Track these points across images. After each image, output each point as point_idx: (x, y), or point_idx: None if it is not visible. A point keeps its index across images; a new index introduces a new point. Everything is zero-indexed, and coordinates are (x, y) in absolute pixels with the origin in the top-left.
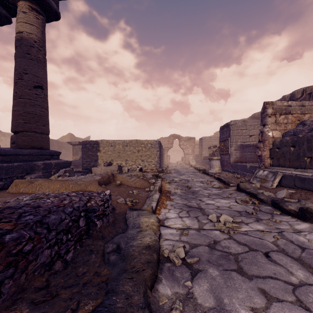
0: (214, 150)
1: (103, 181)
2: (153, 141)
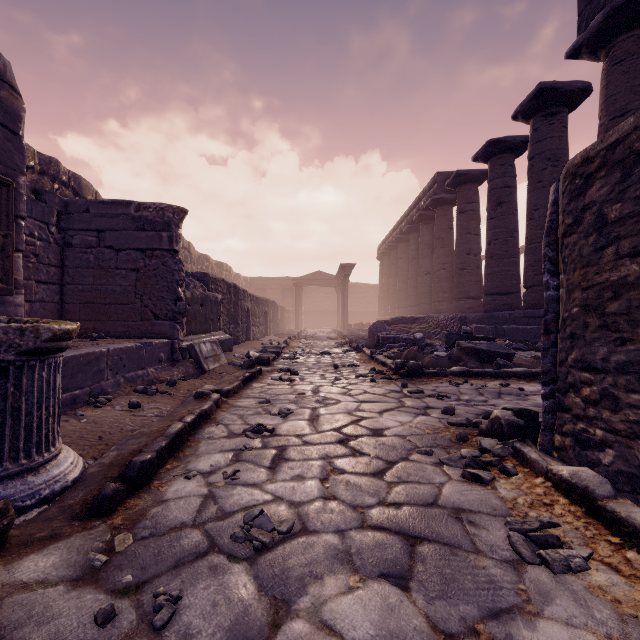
0: None
1: None
2: None
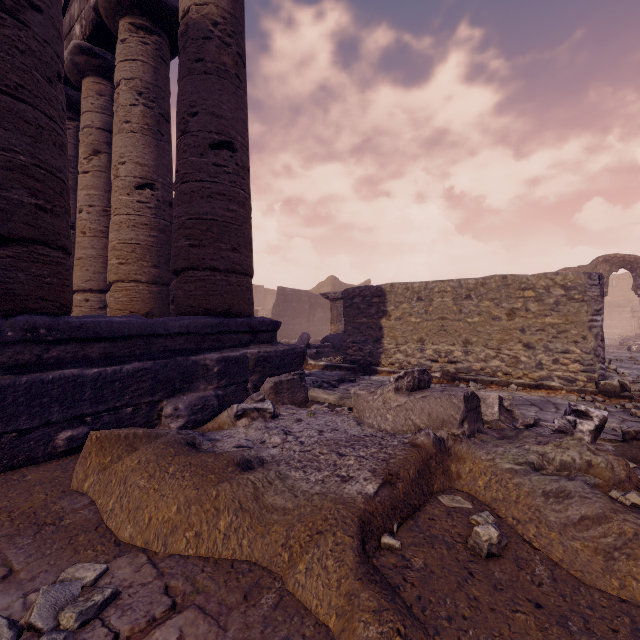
0: None
1: (390, 504)
2: (576, 275)
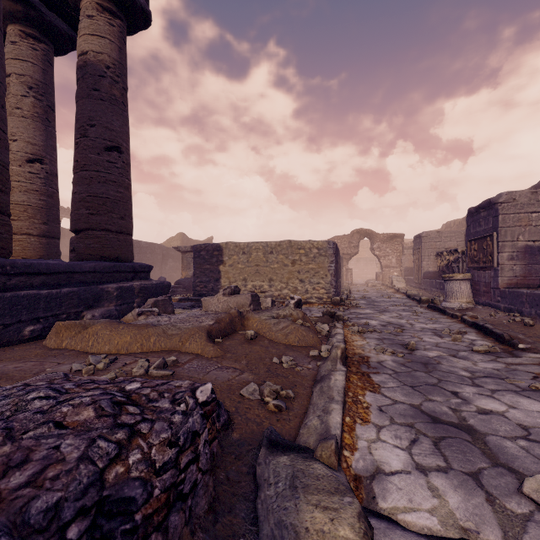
0: (451, 259)
1: (219, 330)
2: (323, 242)
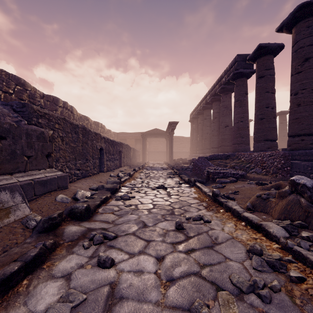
0: None
1: None
2: None
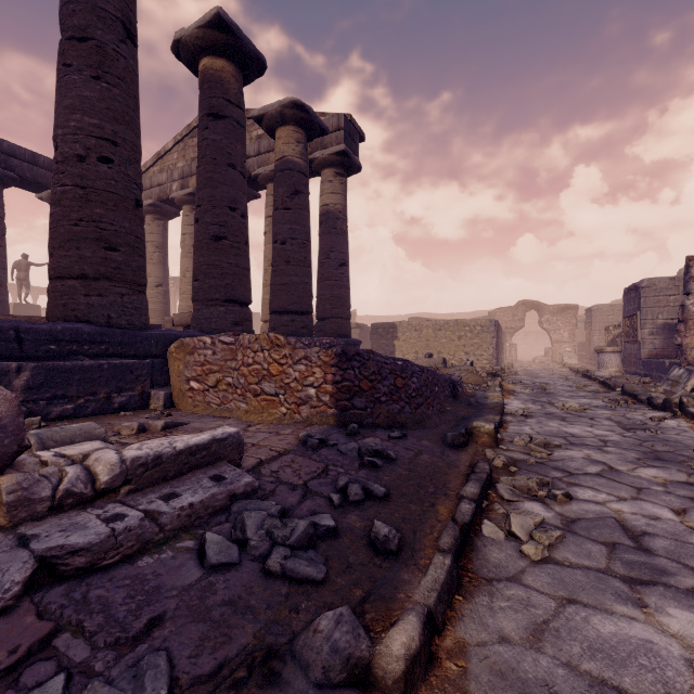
0: (615, 334)
1: None
2: (486, 321)
